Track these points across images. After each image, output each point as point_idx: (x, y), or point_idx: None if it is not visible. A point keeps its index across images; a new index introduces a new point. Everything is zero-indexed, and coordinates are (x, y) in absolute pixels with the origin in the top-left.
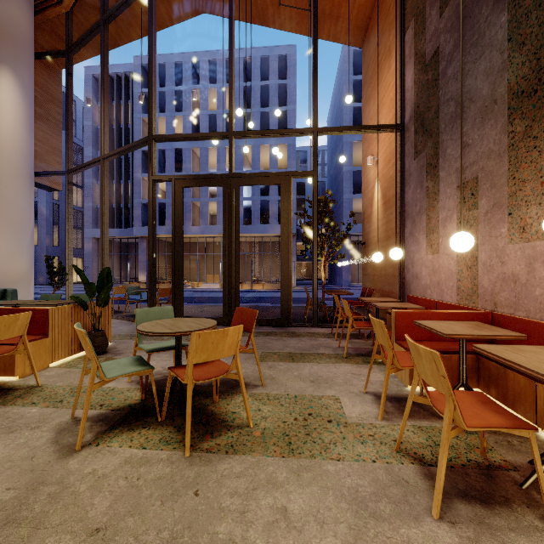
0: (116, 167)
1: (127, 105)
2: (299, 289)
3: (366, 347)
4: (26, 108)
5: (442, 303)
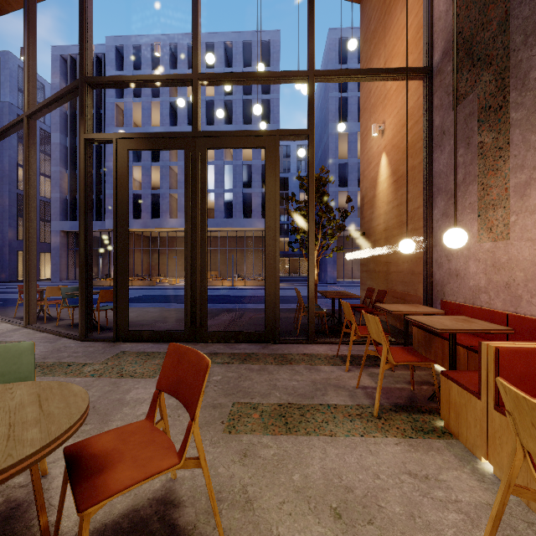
0: None
1: (99, 89)
2: (283, 286)
3: (400, 386)
4: None
5: (523, 317)
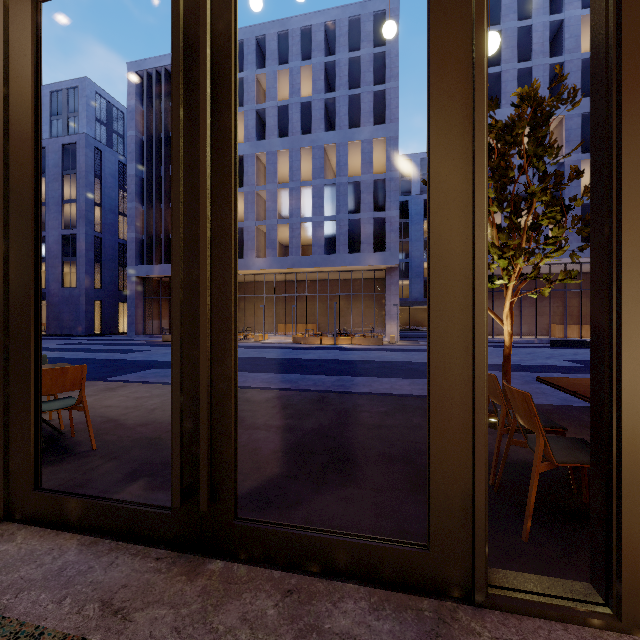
0: (163, 187)
1: None
2: (405, 345)
3: None
4: None
5: None
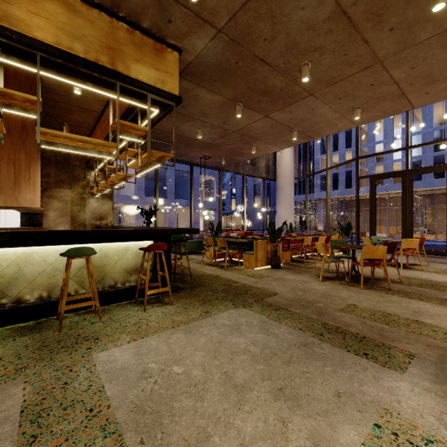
0: (302, 154)
1: None
2: None
3: None
4: (292, 153)
5: None
